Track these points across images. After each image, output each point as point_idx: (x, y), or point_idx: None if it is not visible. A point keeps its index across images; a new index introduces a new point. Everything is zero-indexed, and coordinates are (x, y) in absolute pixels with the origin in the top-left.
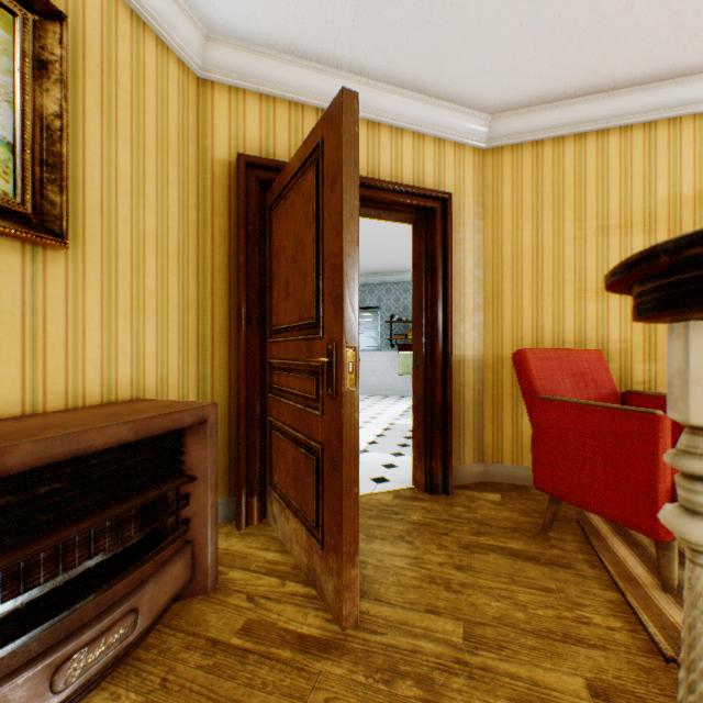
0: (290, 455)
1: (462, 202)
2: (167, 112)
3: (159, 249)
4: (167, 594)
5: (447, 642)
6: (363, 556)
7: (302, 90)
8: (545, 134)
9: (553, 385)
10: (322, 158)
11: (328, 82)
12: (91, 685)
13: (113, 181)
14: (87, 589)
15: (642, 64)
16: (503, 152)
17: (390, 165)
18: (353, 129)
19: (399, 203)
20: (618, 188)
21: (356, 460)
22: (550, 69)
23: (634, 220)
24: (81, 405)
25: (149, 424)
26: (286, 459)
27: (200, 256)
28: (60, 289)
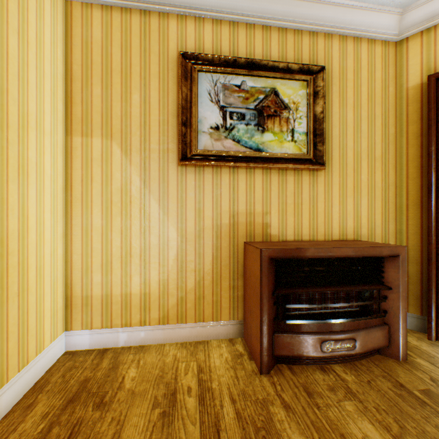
0: None
1: None
2: (373, 78)
3: (368, 158)
4: (371, 344)
5: None
6: None
7: None
8: None
9: None
10: None
11: None
12: (334, 361)
13: (344, 130)
14: (332, 319)
15: None
16: None
17: None
18: None
19: None
20: None
21: None
22: None
23: None
24: (330, 239)
25: (361, 250)
26: None
27: (396, 154)
28: (322, 187)
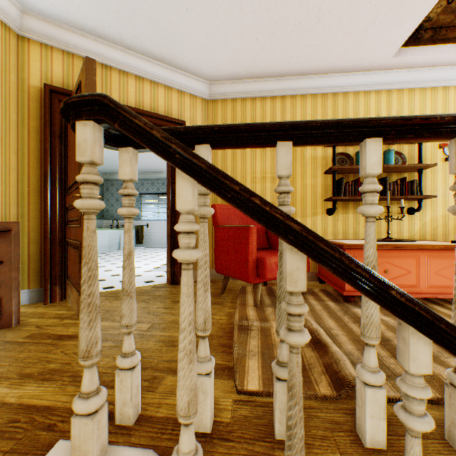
0: (73, 255)
1: None
2: None
3: None
4: None
5: (139, 329)
6: (116, 308)
7: (92, 52)
8: (237, 96)
9: (229, 221)
10: (81, 91)
11: (109, 50)
12: None
13: None
14: None
15: (274, 67)
16: (218, 102)
17: (150, 102)
18: (93, 78)
19: (154, 124)
20: None
21: None
22: (232, 63)
23: None
24: None
25: None
26: (72, 259)
27: (20, 142)
28: None
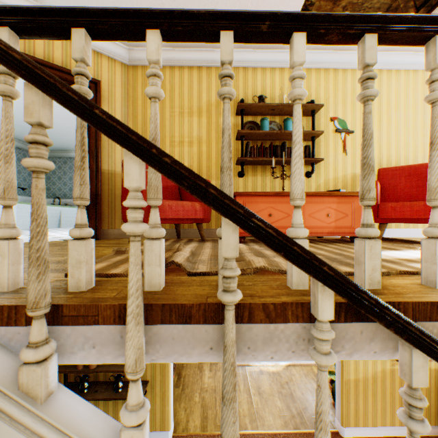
0: None
1: (114, 90)
2: None
3: None
4: None
5: None
6: None
7: None
8: None
9: None
10: None
11: None
12: None
13: None
14: None
15: None
16: (138, 68)
17: (62, 58)
18: None
19: (65, 79)
20: (188, 95)
21: None
22: None
23: (194, 110)
24: None
25: None
26: None
27: None
28: None
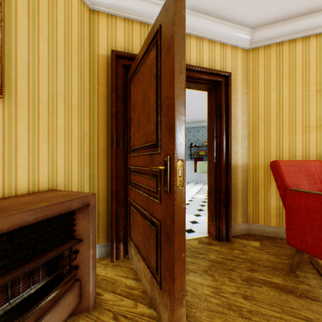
0: (140, 223)
1: (236, 79)
2: (71, 25)
3: (66, 103)
4: (61, 319)
5: None
6: None
7: (147, 15)
8: (284, 38)
9: (296, 181)
10: (160, 38)
11: None
12: None
13: (36, 61)
14: None
15: None
16: (259, 50)
17: (196, 58)
18: (181, 12)
19: (201, 78)
20: None
21: (183, 235)
22: None
23: None
24: (14, 195)
25: (46, 210)
26: (138, 225)
27: (91, 108)
28: None
